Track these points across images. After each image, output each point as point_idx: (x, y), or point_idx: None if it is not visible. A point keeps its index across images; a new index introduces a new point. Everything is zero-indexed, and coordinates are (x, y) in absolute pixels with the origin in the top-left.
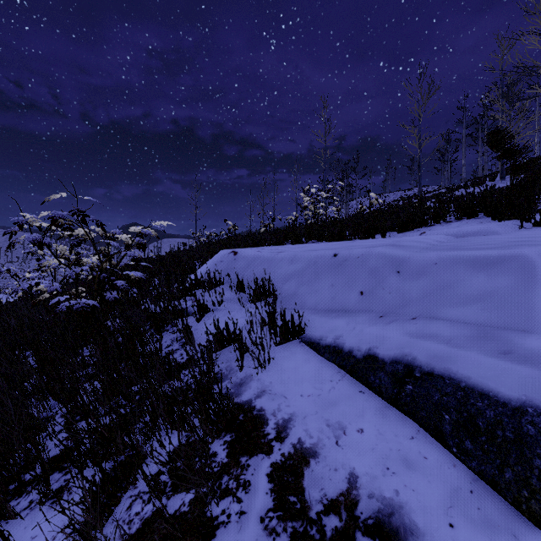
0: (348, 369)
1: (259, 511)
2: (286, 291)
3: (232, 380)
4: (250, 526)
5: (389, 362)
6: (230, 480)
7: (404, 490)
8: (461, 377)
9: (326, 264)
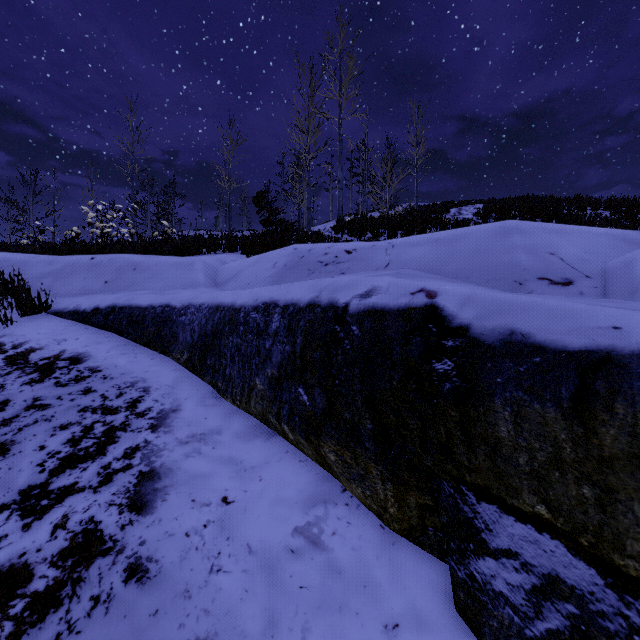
0: (81, 320)
1: None
2: (40, 286)
3: None
4: None
5: (105, 309)
6: None
7: (91, 349)
8: (133, 304)
9: (84, 265)
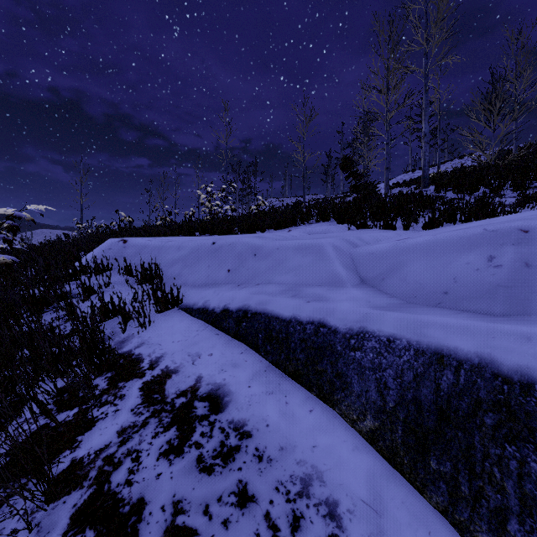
0: (211, 322)
1: (130, 407)
2: (171, 273)
3: (115, 340)
4: (123, 415)
5: (235, 311)
6: (109, 397)
7: (229, 377)
8: (269, 311)
9: (206, 250)
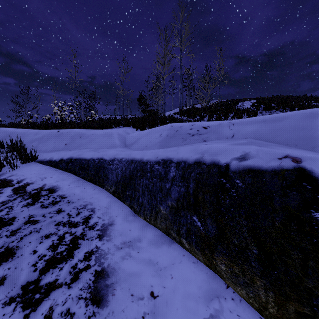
0: (53, 166)
1: (6, 195)
2: (31, 146)
3: None
4: (3, 198)
5: (66, 159)
6: None
7: (60, 183)
8: (82, 157)
9: (54, 135)
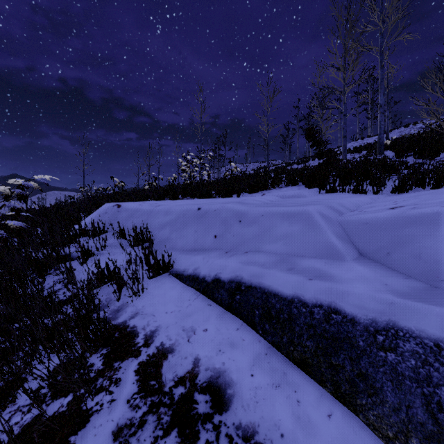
0: (202, 291)
1: (126, 396)
2: (161, 236)
3: (110, 308)
4: (119, 407)
5: (227, 282)
6: (104, 381)
7: (228, 361)
8: (265, 286)
9: (192, 215)
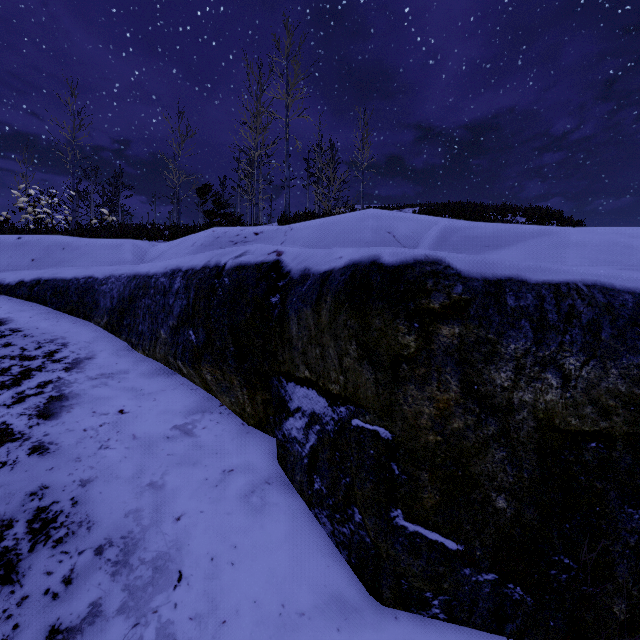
0: (5, 293)
1: None
2: None
3: None
4: None
5: (30, 282)
6: None
7: (14, 315)
8: (58, 277)
9: (10, 244)
